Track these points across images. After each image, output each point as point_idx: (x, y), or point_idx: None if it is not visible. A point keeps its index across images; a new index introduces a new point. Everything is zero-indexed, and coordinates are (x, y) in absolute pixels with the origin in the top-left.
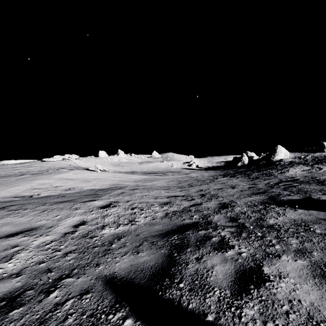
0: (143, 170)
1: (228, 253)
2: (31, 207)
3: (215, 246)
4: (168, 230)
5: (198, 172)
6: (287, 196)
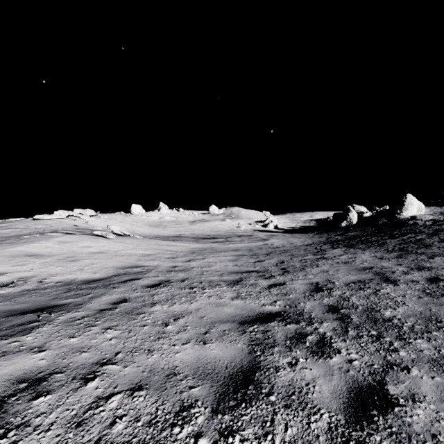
0: (195, 234)
1: None
2: None
3: None
4: None
5: (281, 237)
6: None
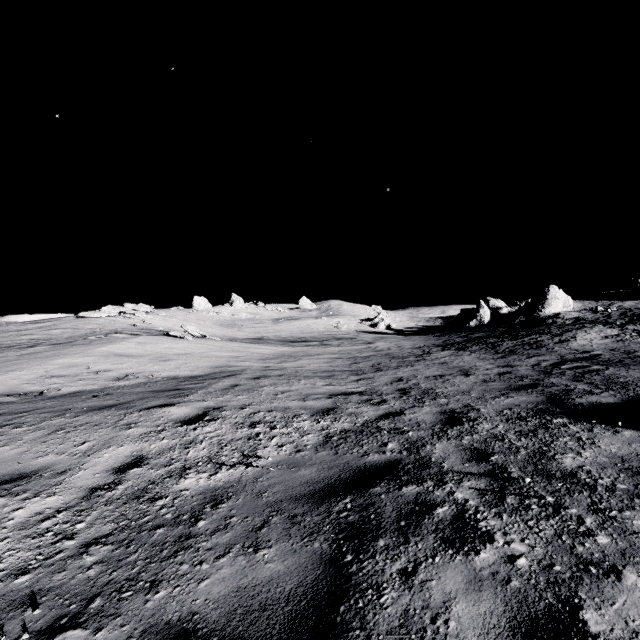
0: (282, 336)
1: (481, 559)
2: (33, 419)
3: (446, 533)
4: (331, 482)
5: (390, 340)
6: (586, 396)
